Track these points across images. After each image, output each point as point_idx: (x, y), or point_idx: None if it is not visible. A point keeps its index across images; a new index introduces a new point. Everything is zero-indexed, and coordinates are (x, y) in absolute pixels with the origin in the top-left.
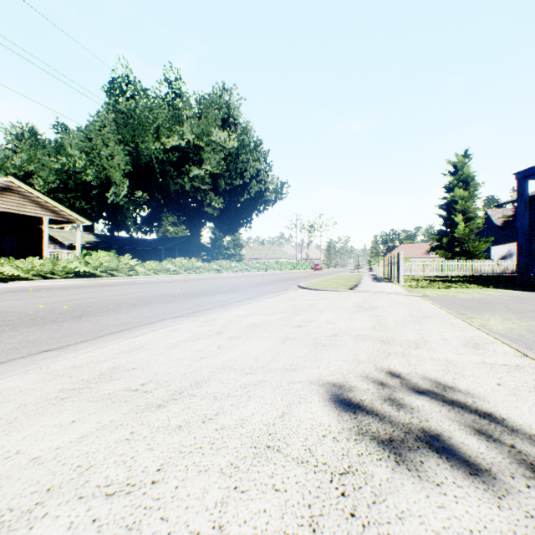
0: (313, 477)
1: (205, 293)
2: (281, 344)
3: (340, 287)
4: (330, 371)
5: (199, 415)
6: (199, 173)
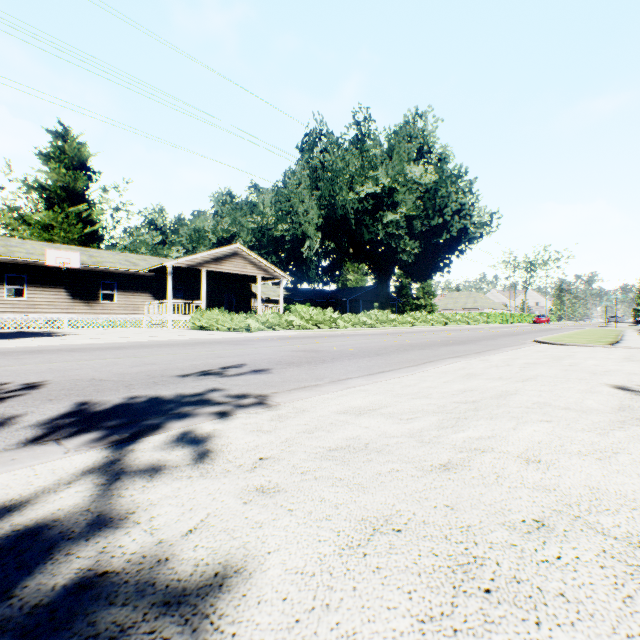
0: (615, 397)
1: (439, 344)
2: (564, 371)
3: (594, 342)
4: (611, 382)
5: (547, 384)
6: (392, 217)
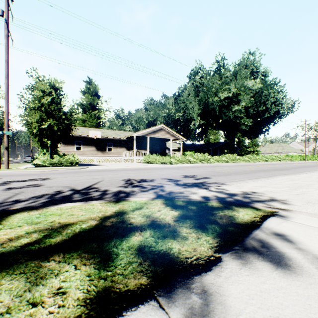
0: None
1: (270, 170)
2: None
3: None
4: None
5: None
6: (237, 108)
